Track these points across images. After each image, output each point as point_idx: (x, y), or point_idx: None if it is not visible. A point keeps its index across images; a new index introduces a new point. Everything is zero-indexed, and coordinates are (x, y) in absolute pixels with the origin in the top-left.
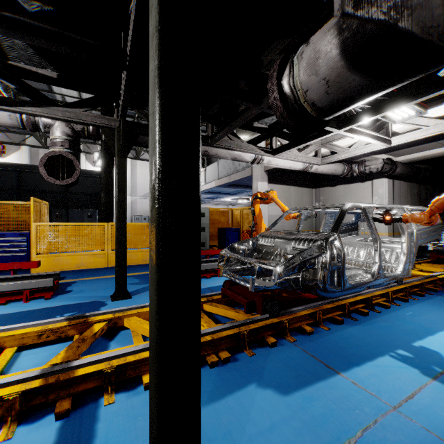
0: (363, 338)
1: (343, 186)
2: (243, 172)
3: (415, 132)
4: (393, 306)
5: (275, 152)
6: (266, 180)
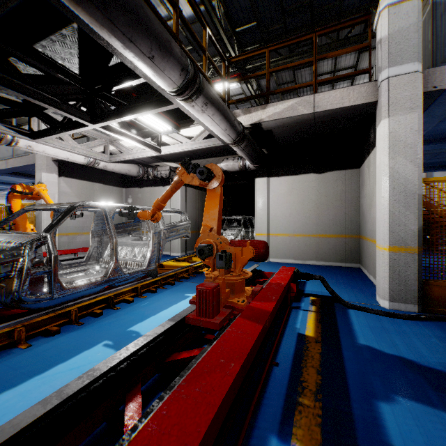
0: (64, 346)
1: (149, 188)
2: (26, 158)
3: (176, 146)
4: (139, 299)
5: (36, 135)
6: (56, 171)
